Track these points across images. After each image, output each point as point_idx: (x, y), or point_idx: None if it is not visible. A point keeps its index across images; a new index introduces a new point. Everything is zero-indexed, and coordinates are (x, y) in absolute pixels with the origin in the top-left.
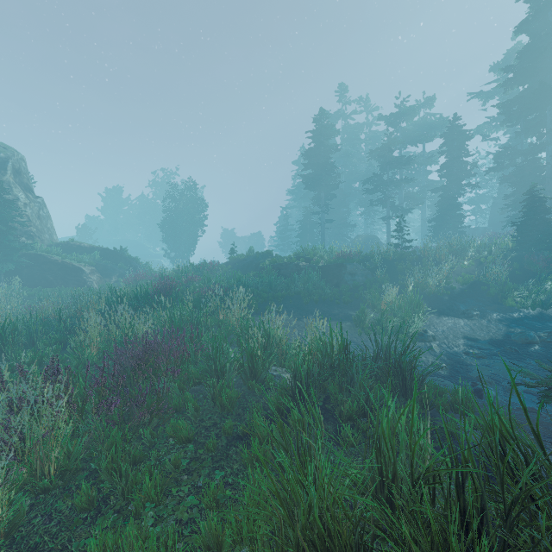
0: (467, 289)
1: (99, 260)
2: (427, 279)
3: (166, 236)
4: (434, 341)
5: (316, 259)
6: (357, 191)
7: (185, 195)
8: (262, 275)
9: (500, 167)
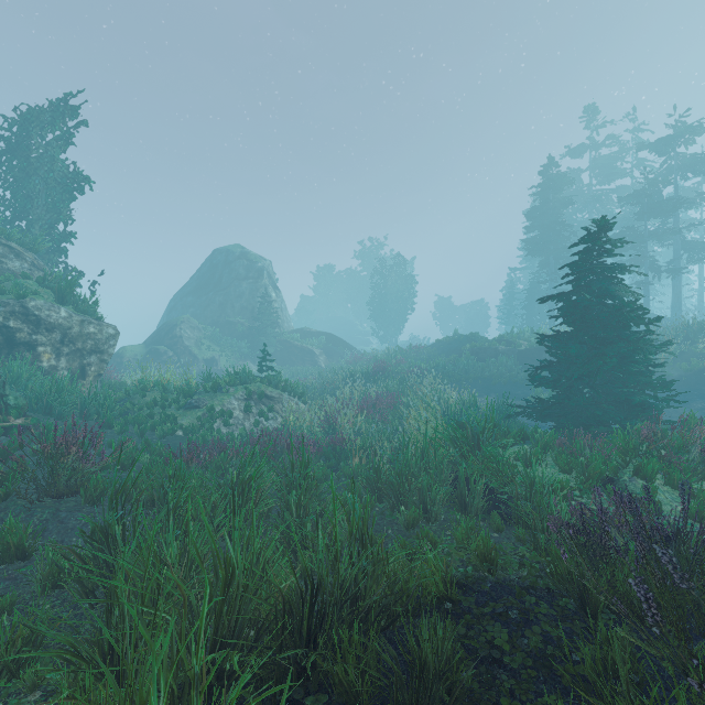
0: (689, 376)
1: (324, 344)
2: None
3: (376, 315)
4: None
5: (518, 343)
6: None
7: (393, 271)
8: (459, 359)
9: None
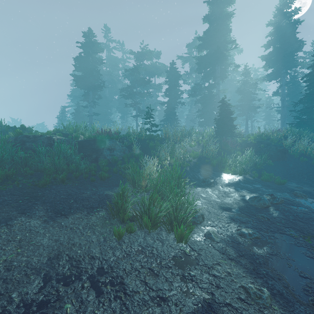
0: (197, 161)
1: None
2: (174, 154)
3: None
4: (203, 220)
5: (75, 134)
6: (116, 100)
7: None
8: None
9: (195, 95)
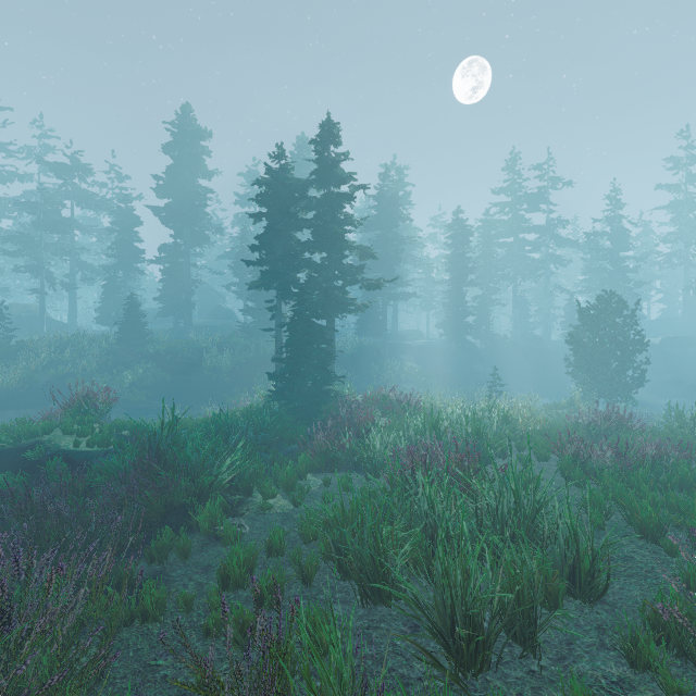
0: (55, 381)
1: None
2: (1, 375)
3: None
4: None
5: None
6: None
7: None
8: None
9: (161, 261)
